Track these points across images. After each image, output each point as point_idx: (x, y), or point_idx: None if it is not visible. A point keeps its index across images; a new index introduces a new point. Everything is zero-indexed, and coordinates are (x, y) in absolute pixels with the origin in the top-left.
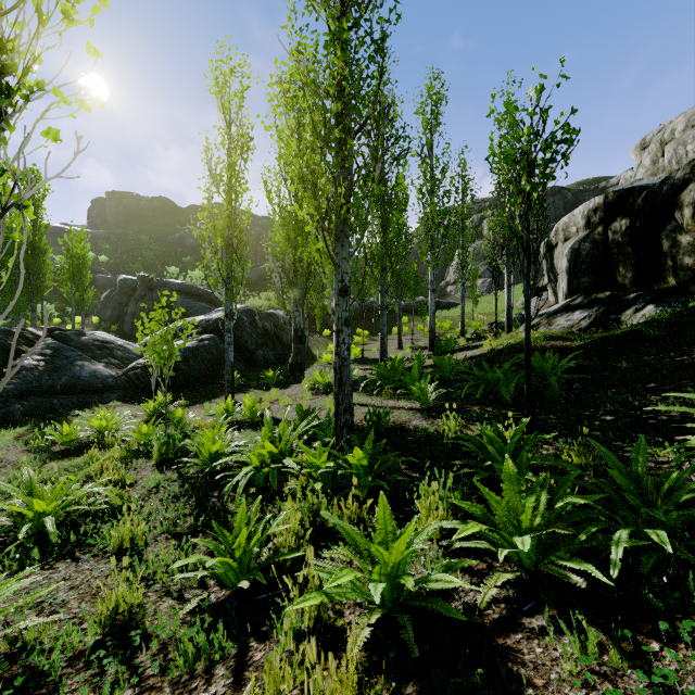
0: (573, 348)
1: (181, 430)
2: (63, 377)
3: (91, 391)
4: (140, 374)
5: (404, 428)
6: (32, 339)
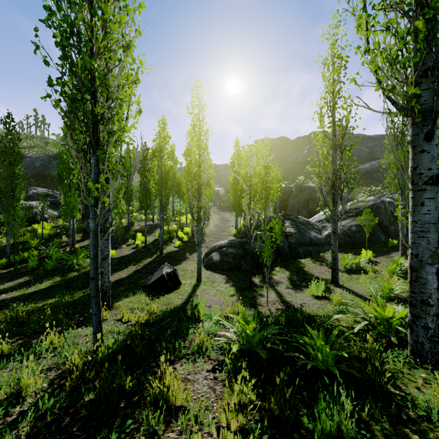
0: None
1: (400, 269)
2: (306, 238)
3: (317, 245)
4: None
5: None
6: (282, 220)
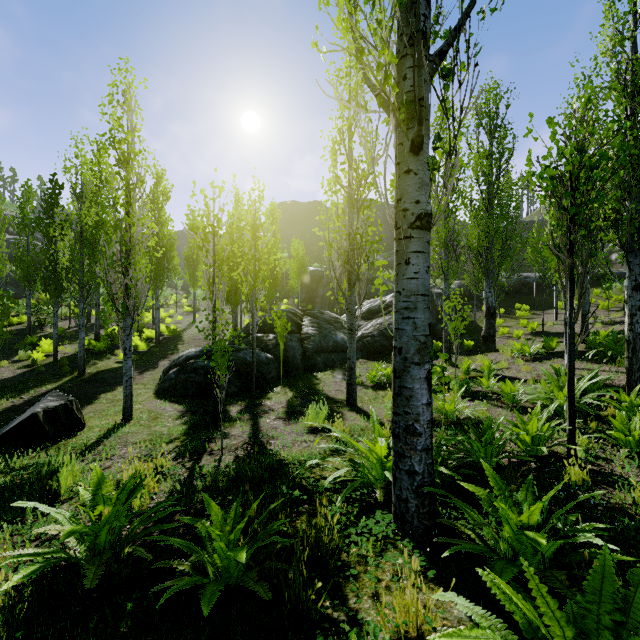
0: None
1: (439, 380)
2: (330, 341)
3: (345, 351)
4: (370, 340)
5: None
6: (300, 316)
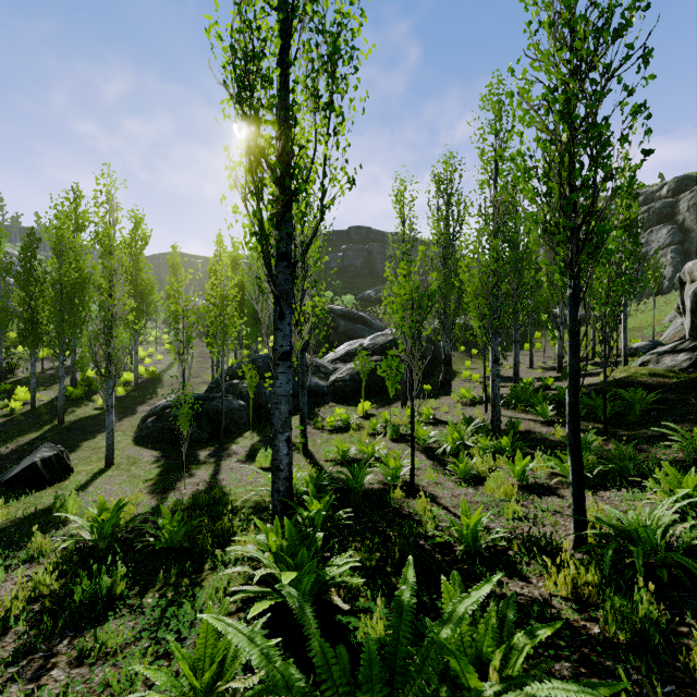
0: (669, 384)
1: (387, 423)
2: None
3: (317, 395)
4: (342, 385)
5: (530, 431)
6: None
